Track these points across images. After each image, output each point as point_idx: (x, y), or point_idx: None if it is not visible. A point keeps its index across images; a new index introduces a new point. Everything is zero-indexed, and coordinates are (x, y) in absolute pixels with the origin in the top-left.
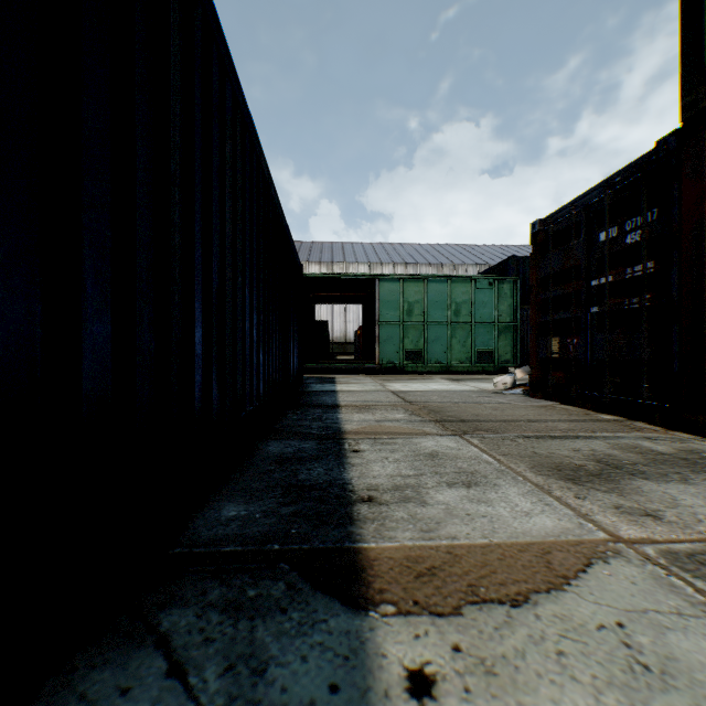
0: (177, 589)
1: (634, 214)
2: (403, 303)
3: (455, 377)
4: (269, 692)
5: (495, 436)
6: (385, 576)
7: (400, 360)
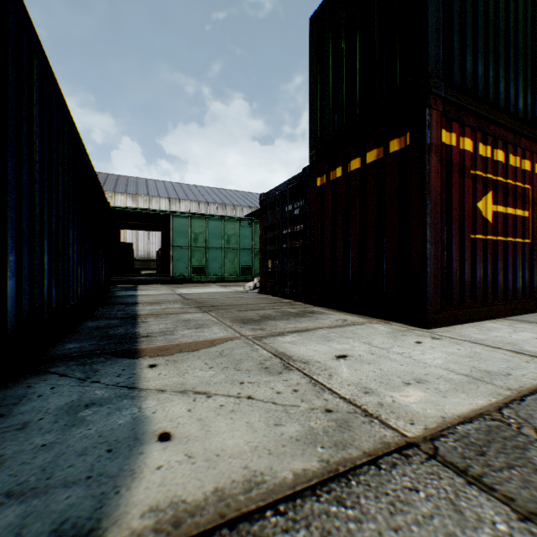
0: (54, 365)
1: (297, 200)
2: (191, 234)
3: (225, 284)
4: (101, 373)
5: (225, 311)
6: (148, 352)
7: (189, 273)
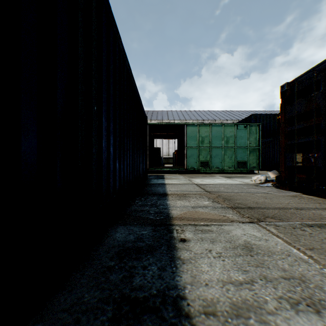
0: None
1: None
2: (199, 137)
3: (227, 175)
4: None
5: (284, 224)
6: None
7: (197, 166)
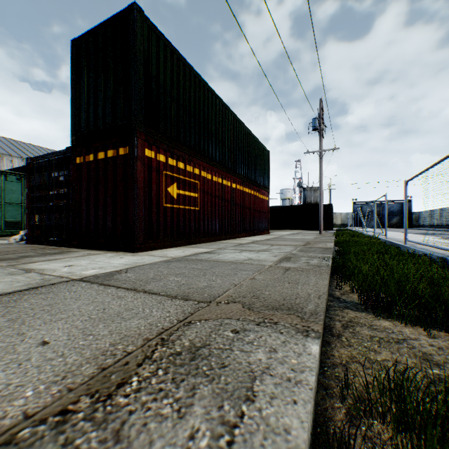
0: None
1: (63, 170)
2: None
3: None
4: None
5: None
6: None
7: None
